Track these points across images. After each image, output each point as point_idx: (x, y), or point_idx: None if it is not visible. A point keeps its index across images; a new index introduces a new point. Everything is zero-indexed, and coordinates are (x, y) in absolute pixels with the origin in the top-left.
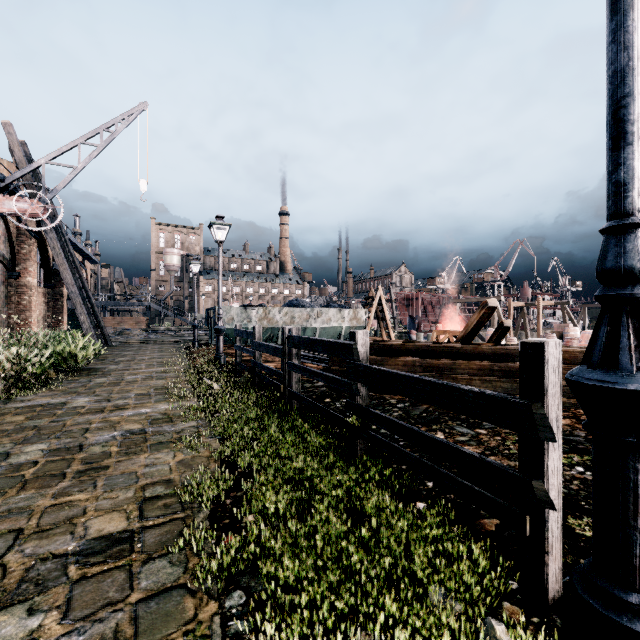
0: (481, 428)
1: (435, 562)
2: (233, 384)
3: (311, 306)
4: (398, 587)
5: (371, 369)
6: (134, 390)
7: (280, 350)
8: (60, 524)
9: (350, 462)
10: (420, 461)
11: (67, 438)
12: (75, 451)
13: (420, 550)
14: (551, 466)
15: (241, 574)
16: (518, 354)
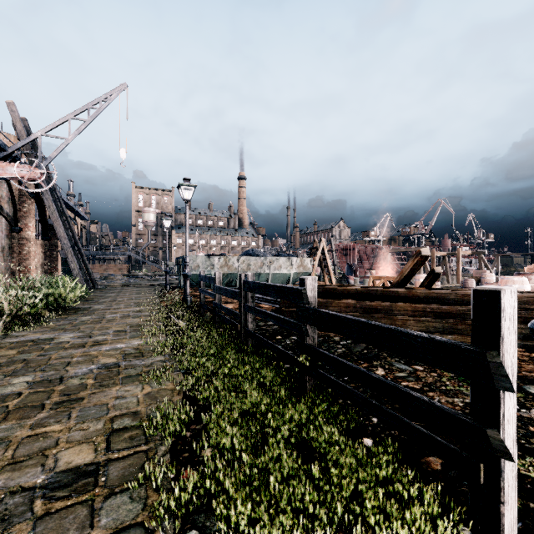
0: (418, 365)
1: (385, 503)
2: (197, 322)
3: (264, 255)
4: (350, 531)
5: (320, 312)
6: (113, 327)
7: (237, 293)
8: (33, 456)
9: (300, 396)
10: (367, 401)
11: (50, 371)
12: (56, 383)
13: (371, 492)
14: (507, 415)
15: (197, 512)
16: (448, 297)
